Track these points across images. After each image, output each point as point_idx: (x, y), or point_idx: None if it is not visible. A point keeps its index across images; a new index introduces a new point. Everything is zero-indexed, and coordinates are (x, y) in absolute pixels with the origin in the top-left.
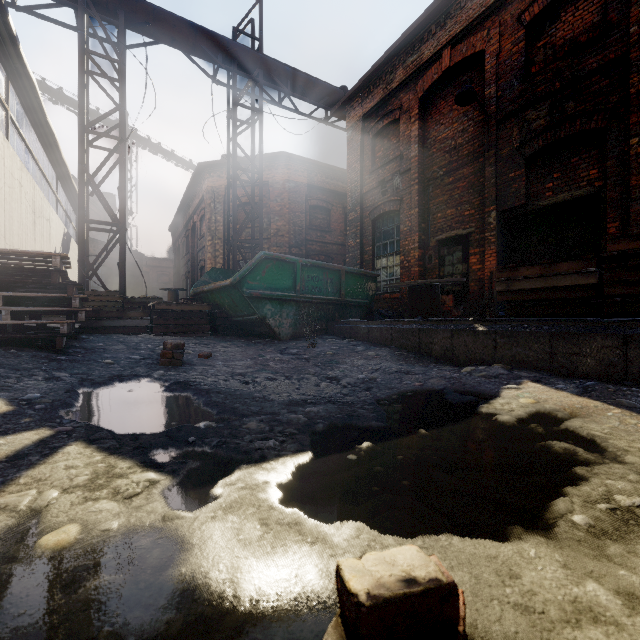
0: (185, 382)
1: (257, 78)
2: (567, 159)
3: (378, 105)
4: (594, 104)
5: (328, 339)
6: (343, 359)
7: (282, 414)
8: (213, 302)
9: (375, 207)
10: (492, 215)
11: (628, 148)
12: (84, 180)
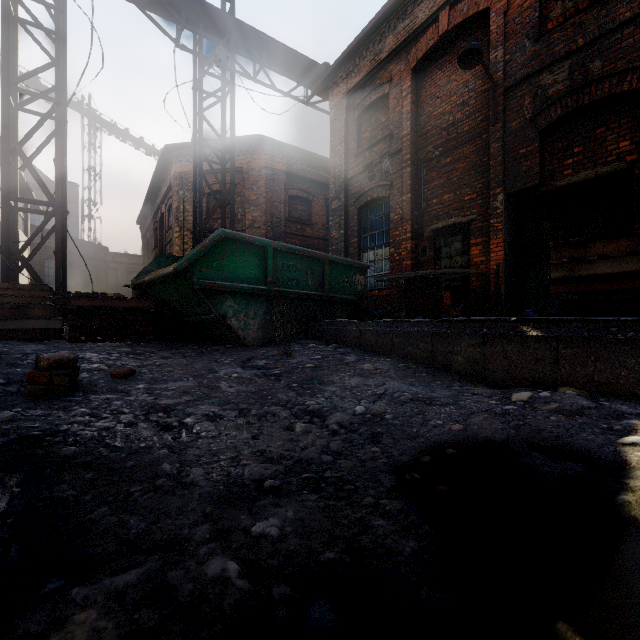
0: (38, 437)
1: (228, 44)
2: (591, 130)
3: (365, 79)
4: (627, 62)
5: (308, 345)
6: (329, 376)
7: (192, 549)
8: (158, 297)
9: (361, 194)
10: (499, 198)
11: None
12: (8, 148)
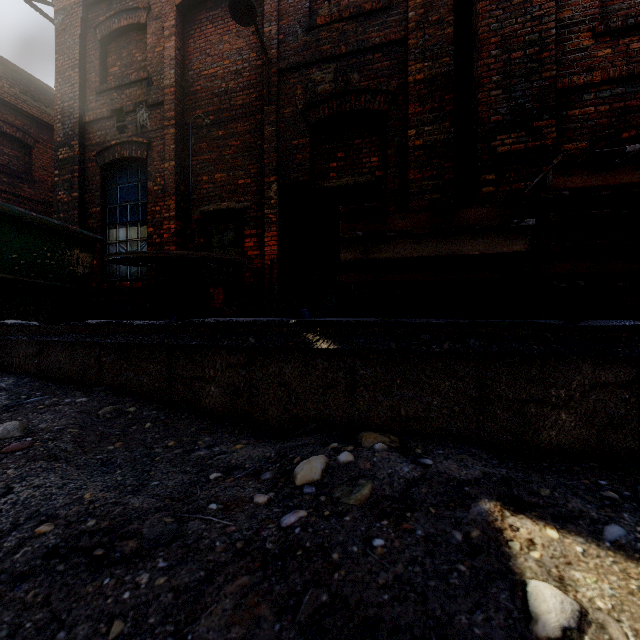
0: None
1: None
2: (351, 139)
3: None
4: (377, 83)
5: None
6: None
7: None
8: None
9: (106, 147)
10: (273, 188)
11: (406, 140)
12: None
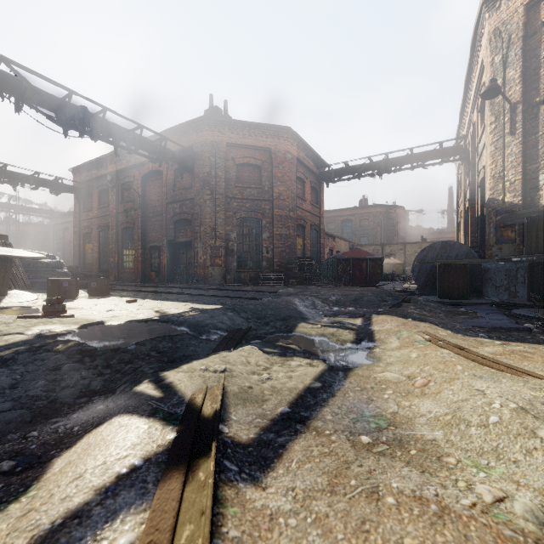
0: None
1: (18, 212)
2: None
3: (57, 224)
4: None
5: None
6: None
7: None
8: None
9: (56, 249)
10: (71, 258)
11: None
12: None
